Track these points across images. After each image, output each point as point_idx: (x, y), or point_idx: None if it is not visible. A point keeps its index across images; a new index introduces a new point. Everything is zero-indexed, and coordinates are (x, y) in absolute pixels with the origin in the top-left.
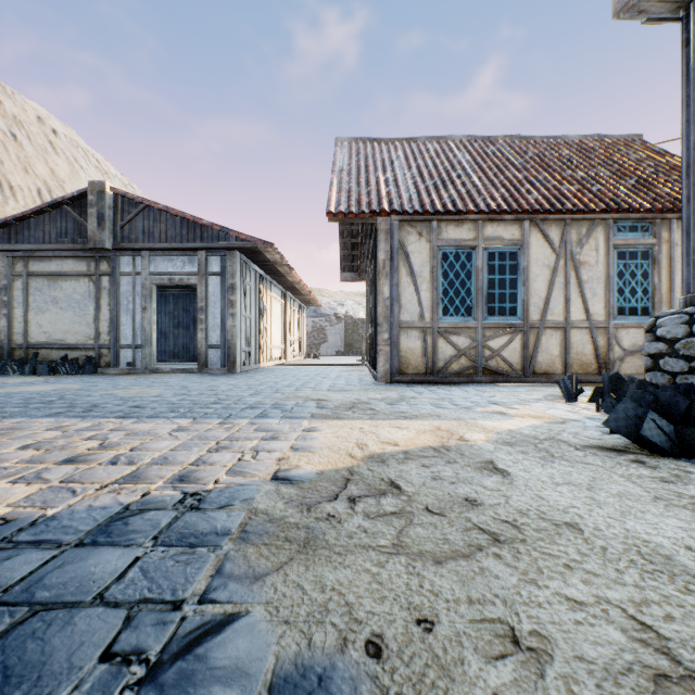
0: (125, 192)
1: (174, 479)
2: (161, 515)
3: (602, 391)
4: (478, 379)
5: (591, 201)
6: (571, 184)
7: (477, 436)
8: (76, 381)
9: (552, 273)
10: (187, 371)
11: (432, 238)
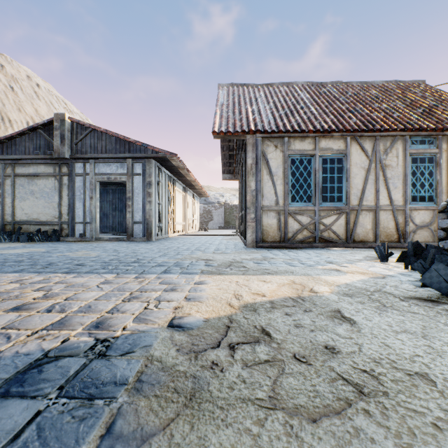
0: (78, 120)
1: (91, 326)
2: (72, 362)
3: (406, 254)
4: (315, 245)
5: (393, 123)
6: (379, 112)
7: (323, 288)
8: (44, 246)
9: (366, 172)
10: (119, 240)
11: (284, 149)
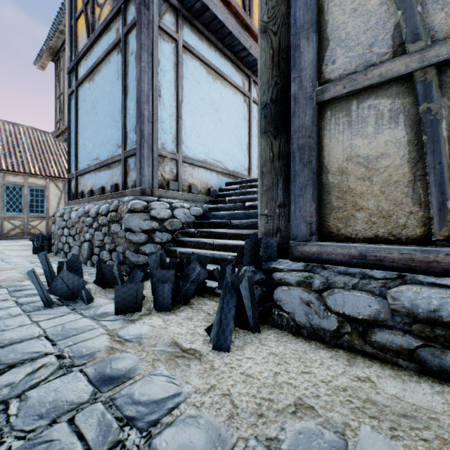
0: None
1: None
2: None
3: None
4: (25, 237)
5: None
6: None
7: None
8: None
9: (60, 198)
10: None
11: (1, 180)
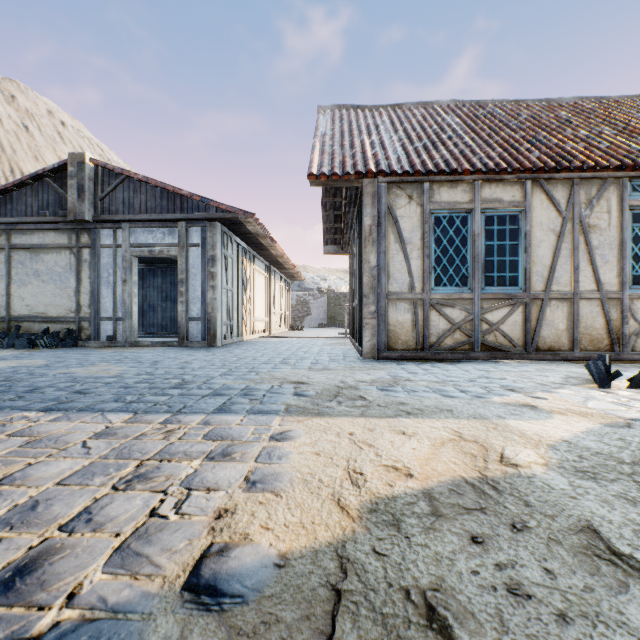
0: (105, 163)
1: None
2: None
3: None
4: (474, 355)
5: (601, 158)
6: (575, 142)
7: (524, 453)
8: (47, 356)
9: (557, 238)
10: (167, 345)
11: (424, 201)
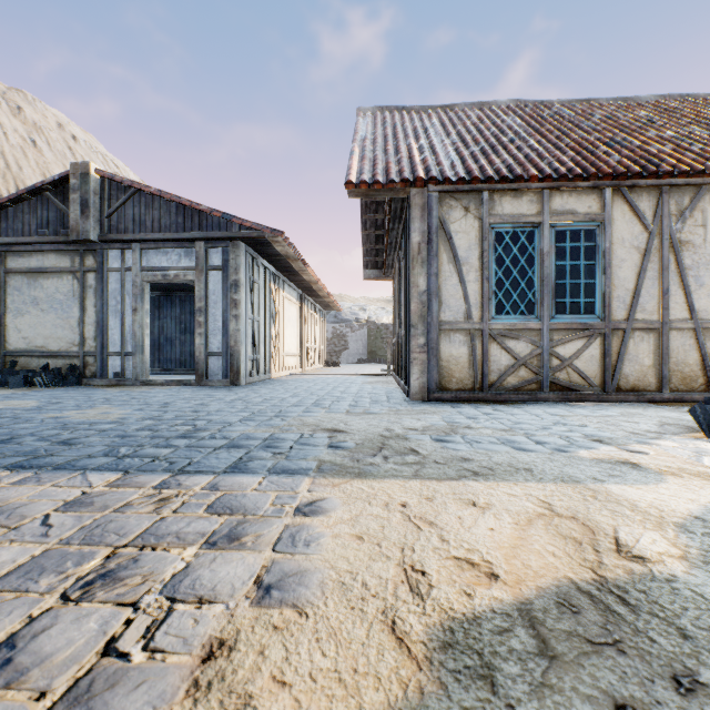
0: (112, 175)
1: None
2: None
3: None
4: (543, 397)
5: (694, 162)
6: (661, 144)
7: (647, 537)
8: (43, 396)
9: (642, 256)
10: (183, 383)
11: (482, 213)
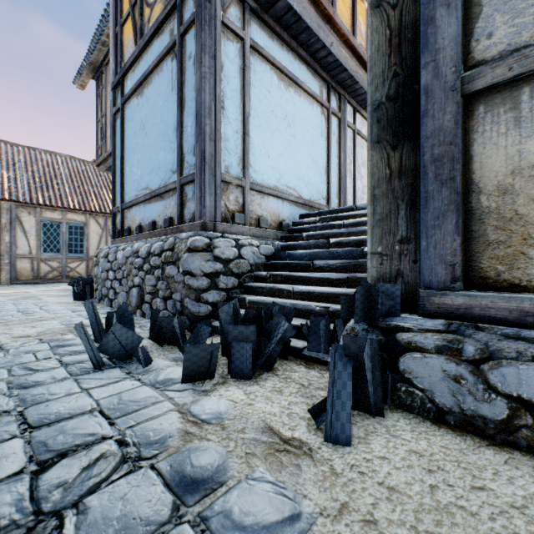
0: None
1: None
2: None
3: None
4: (64, 281)
5: None
6: None
7: (33, 290)
8: None
9: (101, 237)
10: None
11: (38, 216)
